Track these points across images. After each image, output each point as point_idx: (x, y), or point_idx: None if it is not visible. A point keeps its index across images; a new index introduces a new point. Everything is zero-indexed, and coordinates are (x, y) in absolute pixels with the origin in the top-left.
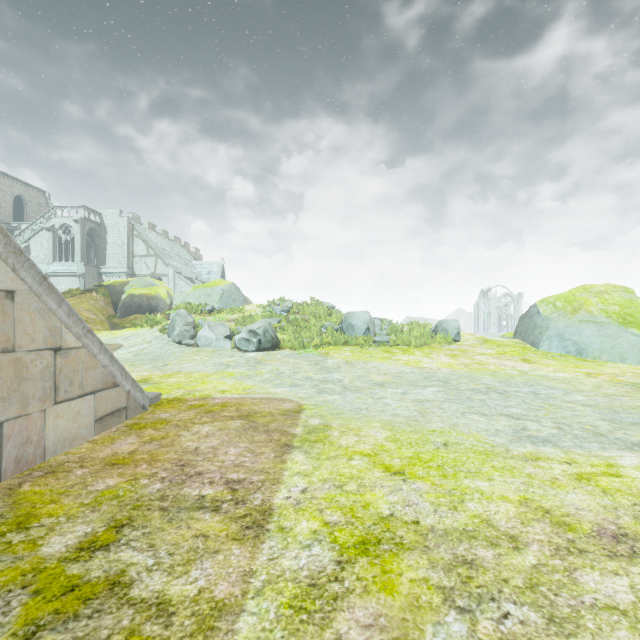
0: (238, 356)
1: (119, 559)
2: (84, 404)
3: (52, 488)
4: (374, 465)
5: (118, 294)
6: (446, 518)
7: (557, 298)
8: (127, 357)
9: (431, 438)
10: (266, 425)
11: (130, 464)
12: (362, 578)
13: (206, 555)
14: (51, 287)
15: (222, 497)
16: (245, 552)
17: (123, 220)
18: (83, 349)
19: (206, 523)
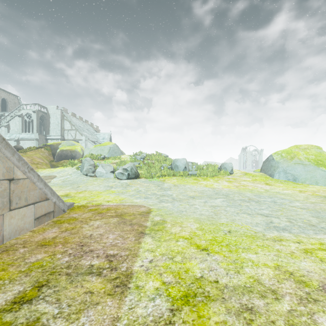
0: (117, 182)
1: (37, 310)
2: (28, 210)
3: (4, 261)
4: (190, 244)
5: (55, 149)
6: (234, 278)
7: (282, 151)
8: (58, 182)
9: (221, 228)
10: (130, 221)
11: (52, 245)
12: (186, 321)
13: (91, 306)
14: (8, 144)
15: (103, 266)
16: (115, 303)
17: (58, 111)
18: (27, 179)
19: (92, 283)
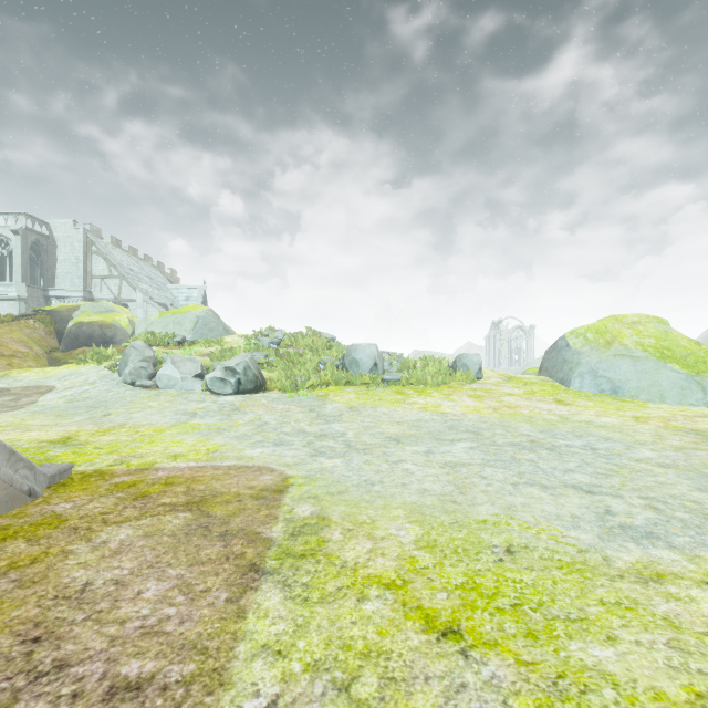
0: (210, 401)
1: None
2: None
3: None
4: (405, 613)
5: (64, 322)
6: None
7: (588, 329)
8: (56, 404)
9: (485, 538)
10: (226, 521)
11: None
12: None
13: None
14: None
15: None
16: None
17: (78, 233)
18: None
19: None
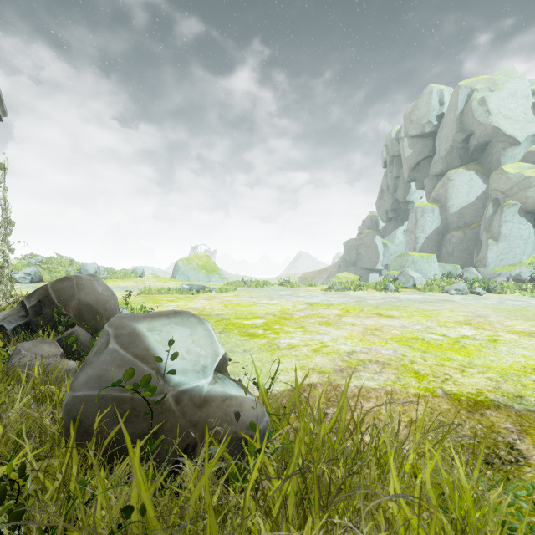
0: (19, 285)
1: None
2: None
3: None
4: None
5: None
6: None
7: (185, 259)
8: None
9: None
10: None
11: None
12: None
13: None
14: None
15: None
16: None
17: None
18: None
19: None
